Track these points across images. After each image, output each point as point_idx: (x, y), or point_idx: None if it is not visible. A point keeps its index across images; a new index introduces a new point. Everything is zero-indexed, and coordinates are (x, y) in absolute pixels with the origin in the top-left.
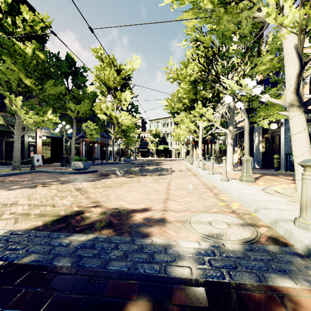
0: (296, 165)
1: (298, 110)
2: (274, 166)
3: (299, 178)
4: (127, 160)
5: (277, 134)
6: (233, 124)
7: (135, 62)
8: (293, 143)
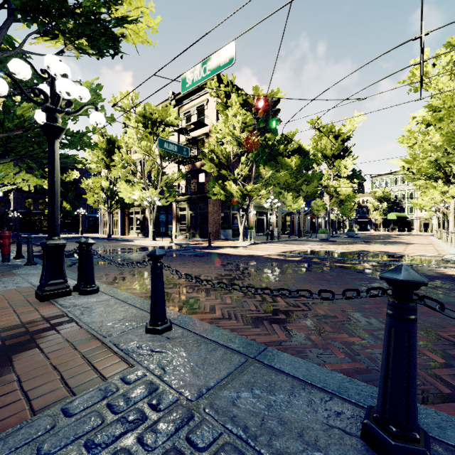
0: None
1: None
2: None
3: None
4: (350, 234)
5: None
6: None
7: (357, 121)
8: None
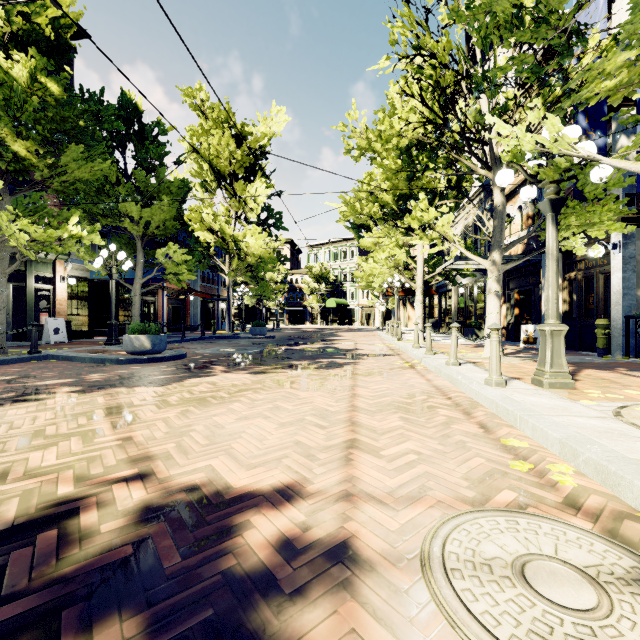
0: None
1: None
2: (597, 346)
3: None
4: (258, 331)
5: (600, 272)
6: (500, 246)
7: (276, 120)
8: None
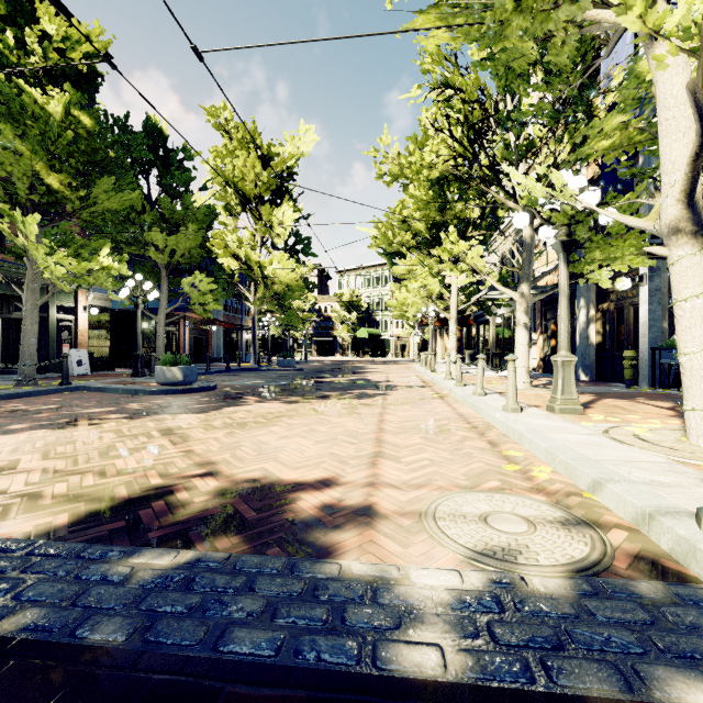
0: (685, 376)
1: (692, 242)
2: (625, 377)
3: (693, 406)
4: (286, 363)
5: (630, 303)
6: (529, 278)
7: (305, 140)
8: (678, 322)
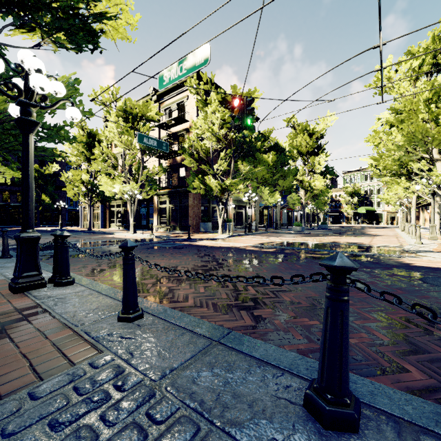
0: None
1: None
2: None
3: None
4: (323, 226)
5: None
6: (439, 195)
7: (330, 120)
8: None
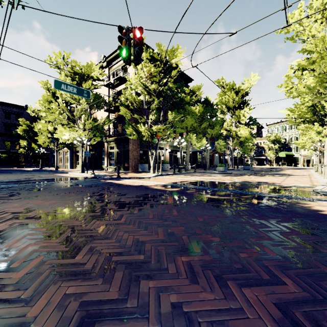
0: None
1: None
2: None
3: None
4: (247, 167)
5: None
6: None
7: (253, 80)
8: None
